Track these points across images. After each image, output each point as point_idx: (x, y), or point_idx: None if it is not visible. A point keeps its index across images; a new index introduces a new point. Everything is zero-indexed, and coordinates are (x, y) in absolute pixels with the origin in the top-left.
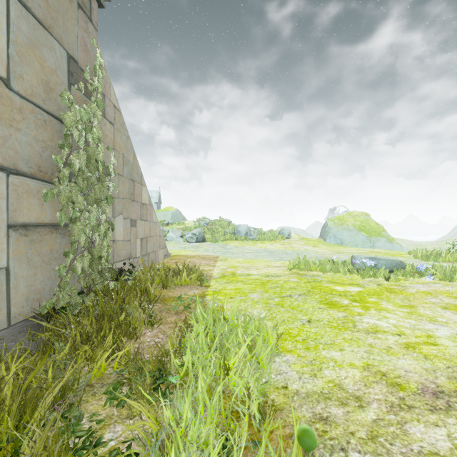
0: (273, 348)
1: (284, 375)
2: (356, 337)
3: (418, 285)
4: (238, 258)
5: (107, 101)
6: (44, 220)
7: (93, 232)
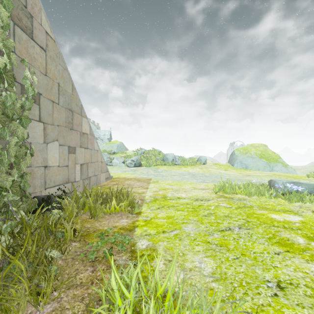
0: None
1: None
2: None
3: None
4: (168, 180)
5: (36, 23)
6: None
7: None
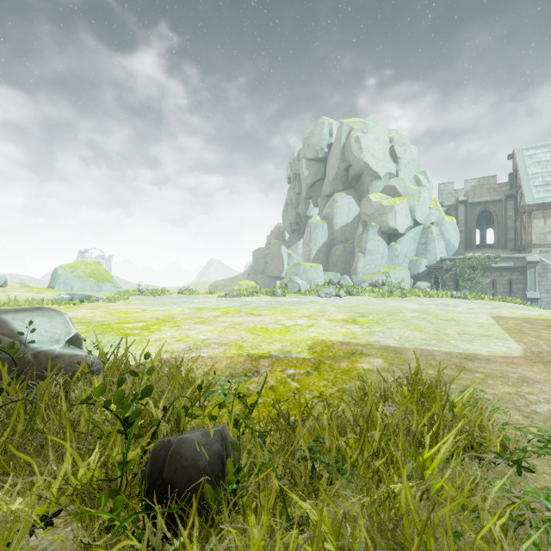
0: None
1: None
2: None
3: (90, 305)
4: None
5: None
6: None
7: None
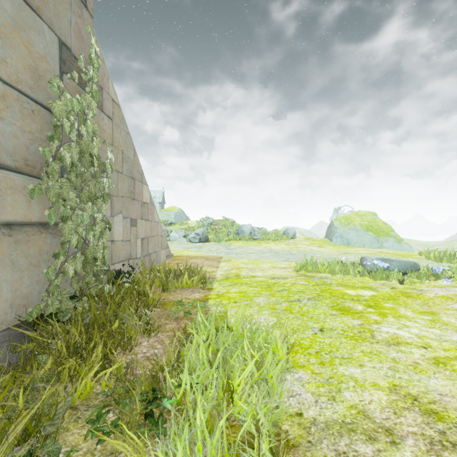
0: (284, 364)
1: (297, 397)
2: (376, 350)
3: (436, 288)
4: (242, 258)
5: (105, 94)
6: (32, 218)
7: (87, 232)
